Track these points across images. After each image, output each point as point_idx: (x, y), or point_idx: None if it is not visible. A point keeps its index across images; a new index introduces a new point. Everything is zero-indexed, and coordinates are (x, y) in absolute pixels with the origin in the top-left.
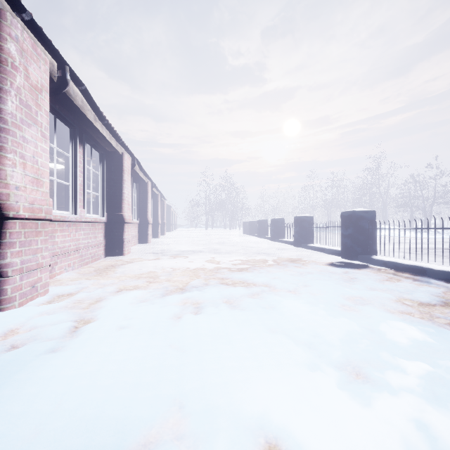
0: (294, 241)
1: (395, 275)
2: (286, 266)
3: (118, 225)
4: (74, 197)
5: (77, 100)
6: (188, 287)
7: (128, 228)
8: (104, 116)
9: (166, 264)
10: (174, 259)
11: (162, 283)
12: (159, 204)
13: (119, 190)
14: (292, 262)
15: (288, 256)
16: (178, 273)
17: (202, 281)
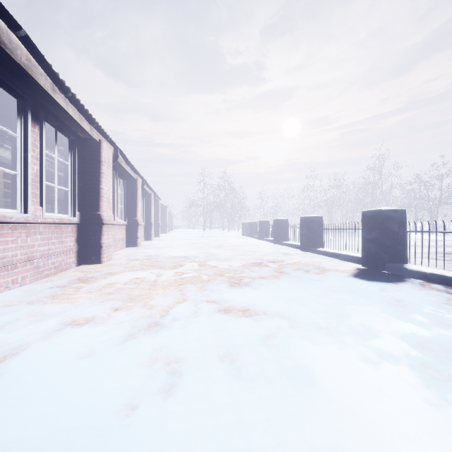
0: (301, 245)
1: (450, 294)
2: (300, 279)
3: (94, 227)
4: (24, 191)
5: (18, 55)
6: (167, 320)
7: (108, 231)
8: (68, 87)
9: (148, 277)
10: (160, 268)
11: (131, 312)
12: (153, 204)
13: (95, 184)
14: (306, 273)
15: (298, 264)
16: (159, 292)
17: (189, 308)
